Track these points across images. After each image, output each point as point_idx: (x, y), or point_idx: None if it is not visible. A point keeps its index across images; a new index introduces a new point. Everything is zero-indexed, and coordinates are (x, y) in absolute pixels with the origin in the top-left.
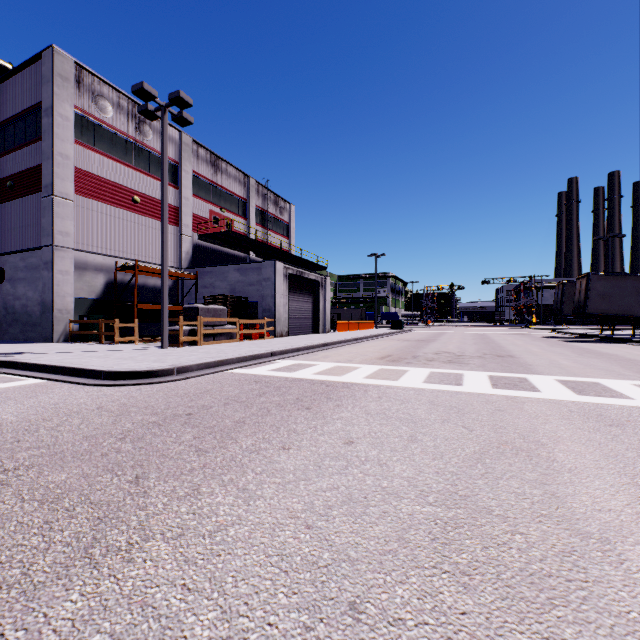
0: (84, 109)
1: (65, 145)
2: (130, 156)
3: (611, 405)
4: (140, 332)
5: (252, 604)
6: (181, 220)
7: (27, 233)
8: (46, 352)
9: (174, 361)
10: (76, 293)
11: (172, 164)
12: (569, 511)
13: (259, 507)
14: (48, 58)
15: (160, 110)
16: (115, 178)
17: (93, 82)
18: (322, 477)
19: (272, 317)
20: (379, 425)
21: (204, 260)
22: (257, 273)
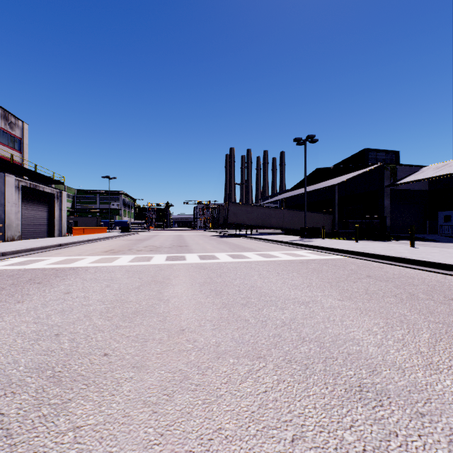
0: None
1: None
2: None
3: (210, 262)
4: None
5: (2, 346)
6: None
7: None
8: None
9: None
10: None
11: None
12: (162, 295)
13: (2, 324)
14: None
15: None
16: None
17: None
18: (47, 307)
19: (1, 223)
20: (90, 284)
21: None
22: None
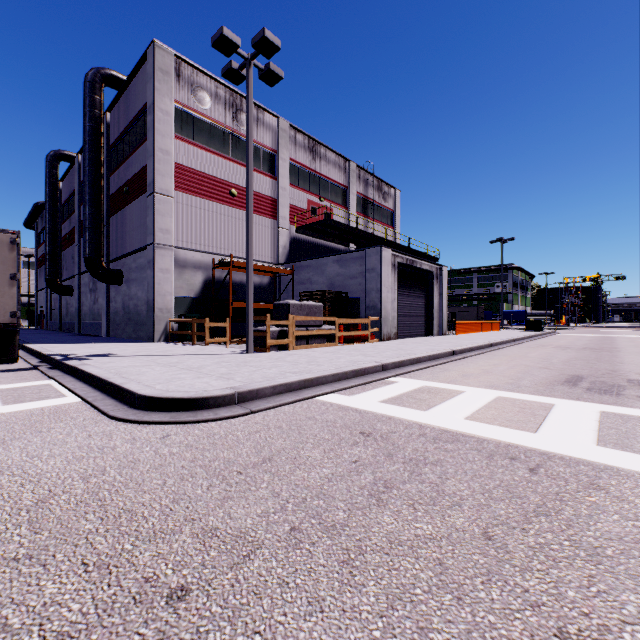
0: (183, 103)
1: (165, 140)
2: (227, 148)
3: None
4: (237, 332)
5: None
6: (278, 212)
7: (137, 234)
8: (128, 354)
9: (244, 377)
10: (176, 292)
11: (269, 153)
12: None
13: None
14: (150, 55)
15: (245, 66)
16: (213, 171)
17: (192, 74)
18: None
19: (377, 316)
20: None
21: (302, 255)
22: (359, 263)
